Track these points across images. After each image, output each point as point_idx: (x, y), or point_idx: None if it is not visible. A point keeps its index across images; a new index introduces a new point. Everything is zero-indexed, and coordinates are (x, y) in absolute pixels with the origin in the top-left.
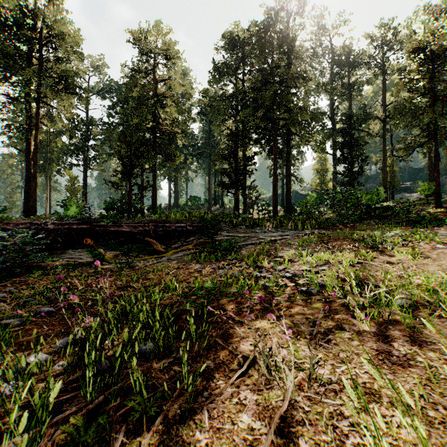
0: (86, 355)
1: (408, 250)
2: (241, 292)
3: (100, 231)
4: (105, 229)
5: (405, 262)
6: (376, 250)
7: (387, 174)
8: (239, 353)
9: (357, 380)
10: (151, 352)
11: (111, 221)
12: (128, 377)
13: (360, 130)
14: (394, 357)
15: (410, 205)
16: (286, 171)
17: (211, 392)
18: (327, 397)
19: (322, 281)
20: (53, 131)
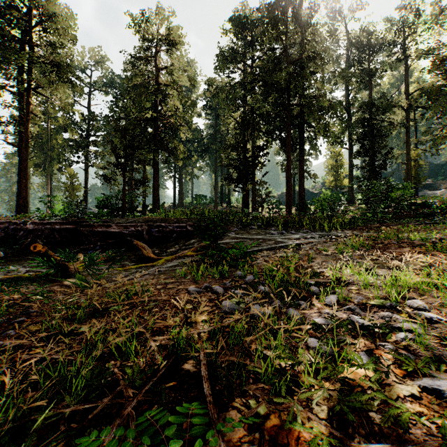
0: None
1: None
2: (277, 387)
3: (85, 232)
4: (91, 229)
5: None
6: None
7: (411, 168)
8: None
9: None
10: None
11: (101, 220)
12: None
13: (381, 121)
14: None
15: None
16: (300, 165)
17: None
18: None
19: None
20: (54, 128)
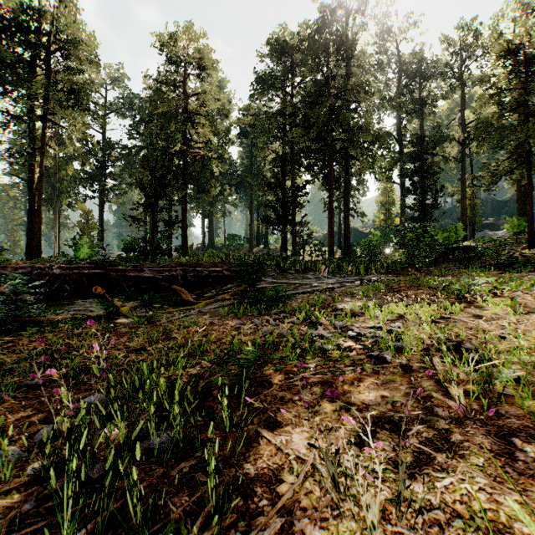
0: (52, 473)
1: (504, 301)
2: (291, 357)
3: (116, 277)
4: (123, 274)
5: (504, 317)
6: (461, 301)
7: (466, 207)
8: (290, 451)
9: (472, 504)
10: (166, 448)
11: (130, 265)
12: (125, 497)
13: (434, 155)
14: (519, 462)
15: (499, 245)
16: (344, 204)
17: (251, 520)
18: (429, 534)
19: (397, 343)
20: (63, 156)
